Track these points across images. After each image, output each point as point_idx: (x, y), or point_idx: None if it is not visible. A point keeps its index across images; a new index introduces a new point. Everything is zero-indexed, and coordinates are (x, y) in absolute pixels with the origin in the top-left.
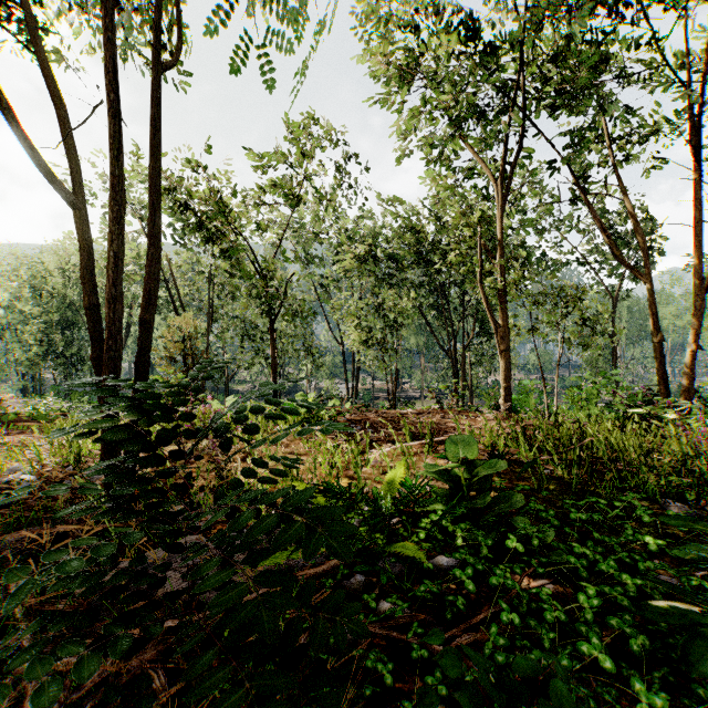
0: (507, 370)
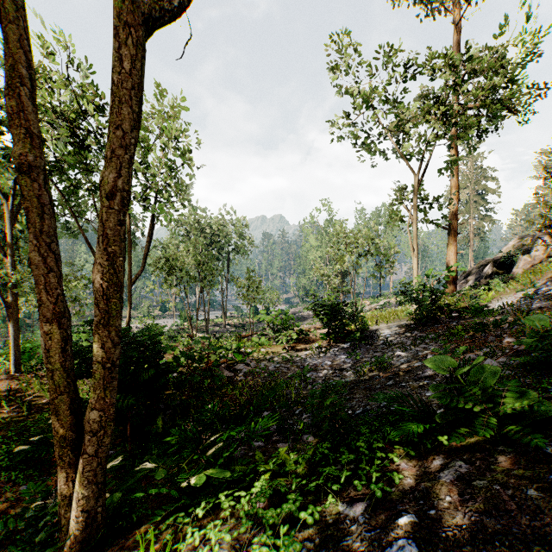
0: (18, 334)
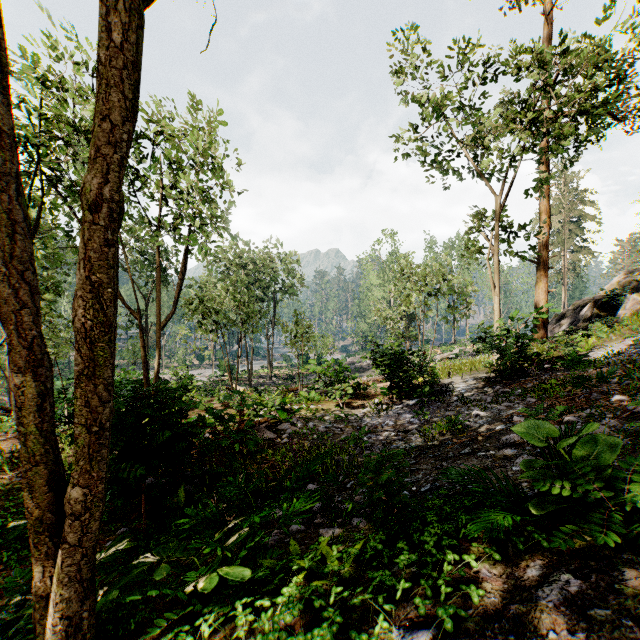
0: None
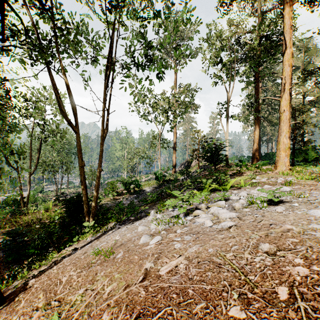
0: None
